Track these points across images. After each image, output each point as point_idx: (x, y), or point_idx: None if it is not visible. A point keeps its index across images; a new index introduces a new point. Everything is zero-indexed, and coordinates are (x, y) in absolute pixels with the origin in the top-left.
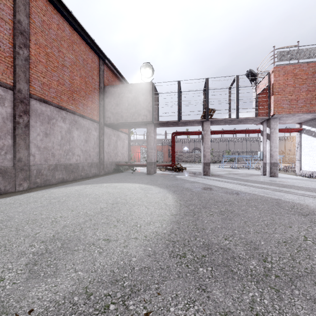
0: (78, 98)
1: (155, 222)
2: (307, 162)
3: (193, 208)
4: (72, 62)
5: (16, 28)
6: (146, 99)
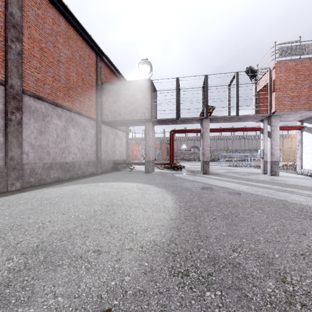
0: (75, 95)
1: (152, 229)
2: (309, 160)
3: (194, 210)
4: (68, 58)
5: (8, 21)
6: (144, 96)
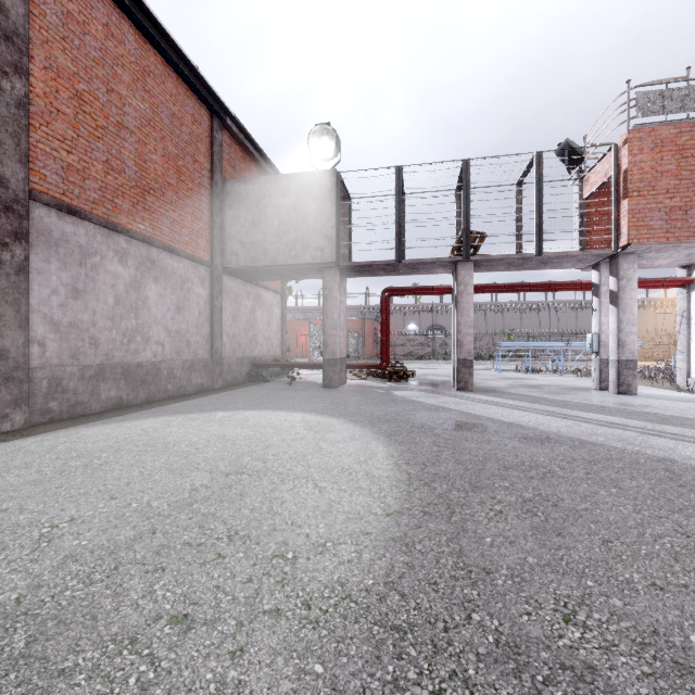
0: (159, 206)
1: (339, 544)
2: None
3: (446, 488)
4: (143, 120)
5: None
6: (323, 210)
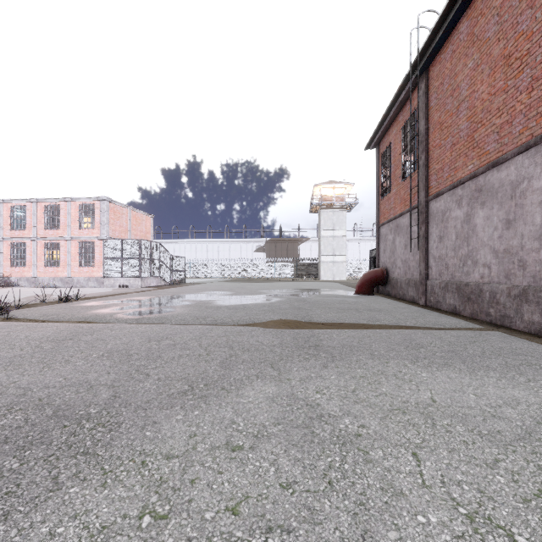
0: None
1: None
2: None
3: None
4: None
5: None
6: None
